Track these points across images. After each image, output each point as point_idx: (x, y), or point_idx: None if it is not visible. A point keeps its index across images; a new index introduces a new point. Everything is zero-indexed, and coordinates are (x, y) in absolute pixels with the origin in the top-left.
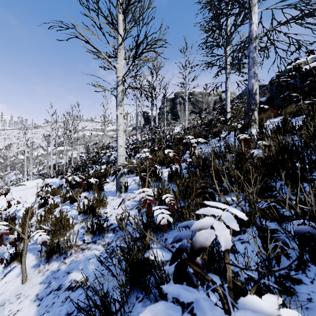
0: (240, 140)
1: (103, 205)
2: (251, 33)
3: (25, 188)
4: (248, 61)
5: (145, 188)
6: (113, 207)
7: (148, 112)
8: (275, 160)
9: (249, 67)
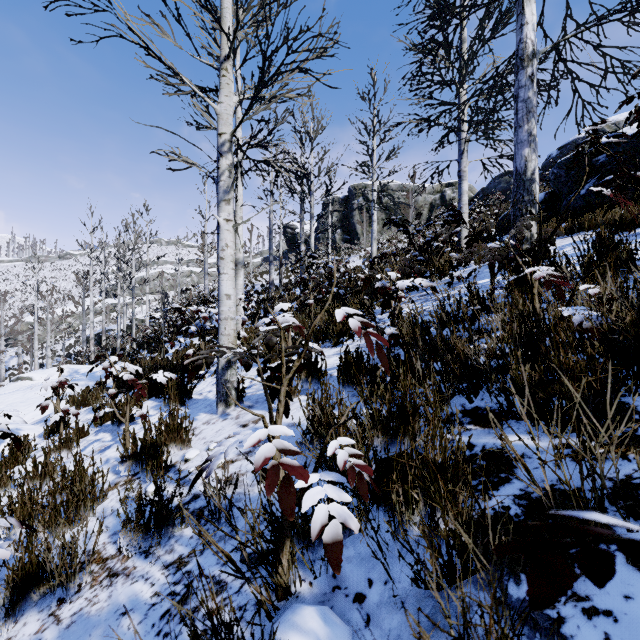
0: (531, 283)
1: (182, 438)
2: (522, 46)
3: (29, 387)
4: (515, 109)
5: (275, 425)
6: (206, 443)
7: (295, 226)
8: (638, 337)
9: (518, 122)
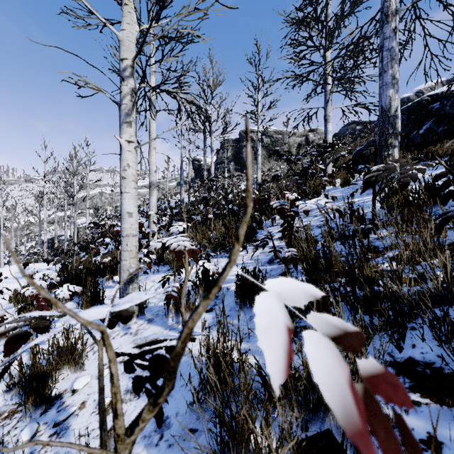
0: None
1: (76, 360)
2: (387, 4)
3: None
4: (381, 57)
5: None
6: None
7: (201, 159)
8: None
9: (383, 68)
